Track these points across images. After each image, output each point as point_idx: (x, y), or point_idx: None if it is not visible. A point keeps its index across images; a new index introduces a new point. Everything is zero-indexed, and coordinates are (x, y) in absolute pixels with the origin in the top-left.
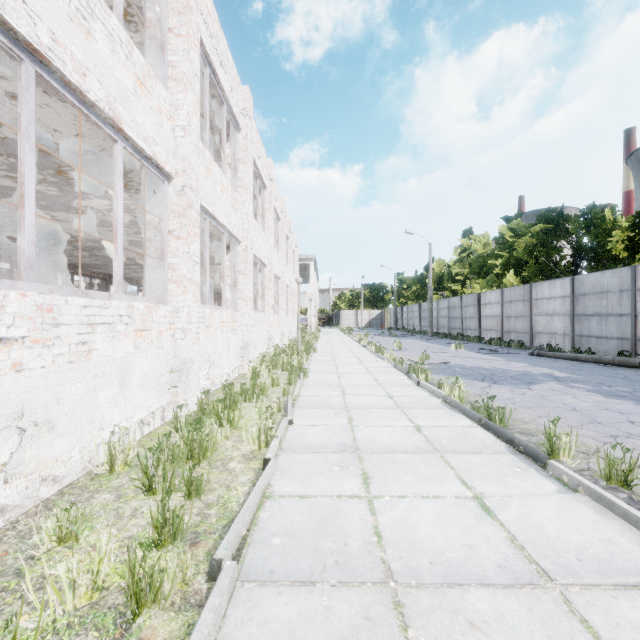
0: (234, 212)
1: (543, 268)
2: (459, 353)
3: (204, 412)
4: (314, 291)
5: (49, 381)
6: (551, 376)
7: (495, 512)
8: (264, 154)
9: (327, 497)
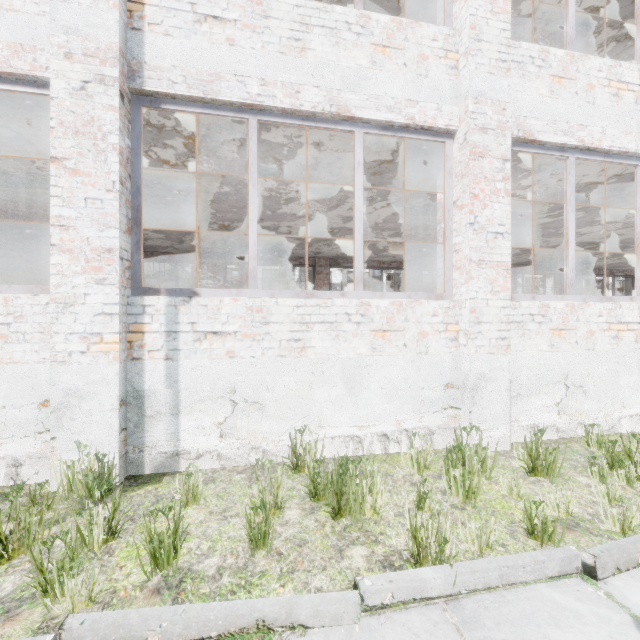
0: None
1: None
2: None
3: (465, 457)
4: None
5: (259, 369)
6: None
7: None
8: None
9: None
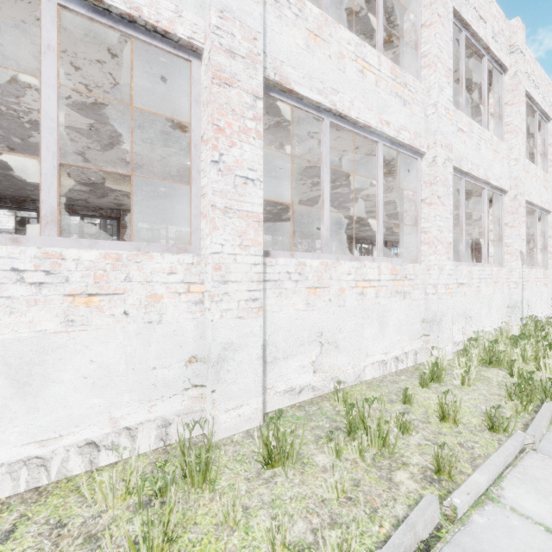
0: (401, 105)
1: None
2: None
3: (188, 463)
4: None
5: None
6: None
7: None
8: (498, 15)
9: None
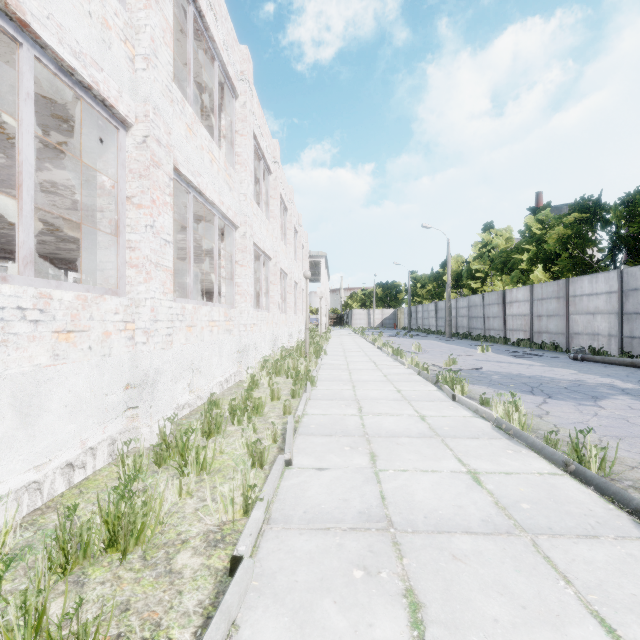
0: (229, 191)
1: (578, 262)
2: (488, 356)
3: (169, 445)
4: (325, 290)
5: None
6: (615, 387)
7: None
8: (268, 134)
9: None
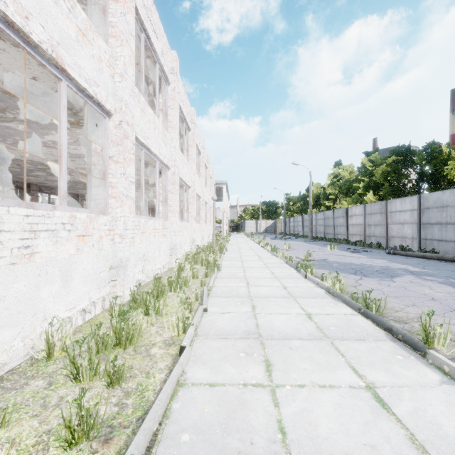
0: (164, 145)
1: (395, 189)
2: (333, 252)
3: (136, 301)
4: (226, 206)
5: None
6: (407, 270)
7: (389, 405)
8: (188, 104)
9: (234, 386)
